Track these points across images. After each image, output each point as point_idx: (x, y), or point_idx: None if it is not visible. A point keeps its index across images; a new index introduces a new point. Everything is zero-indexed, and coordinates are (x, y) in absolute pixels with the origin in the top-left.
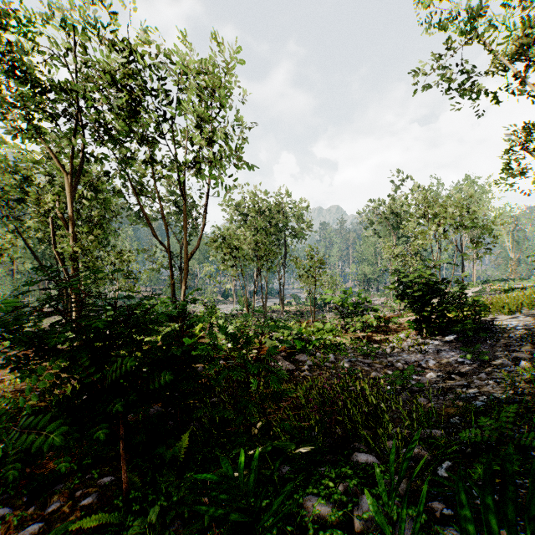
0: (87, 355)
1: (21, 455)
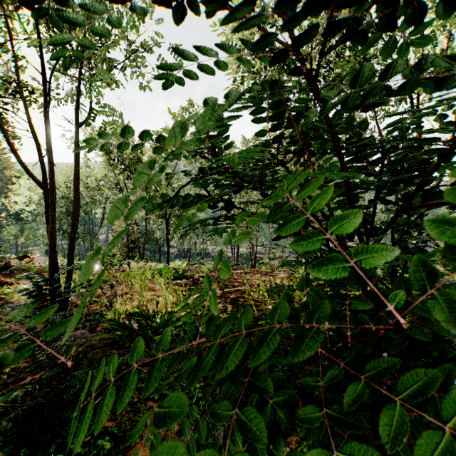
0: (324, 176)
1: (156, 441)
